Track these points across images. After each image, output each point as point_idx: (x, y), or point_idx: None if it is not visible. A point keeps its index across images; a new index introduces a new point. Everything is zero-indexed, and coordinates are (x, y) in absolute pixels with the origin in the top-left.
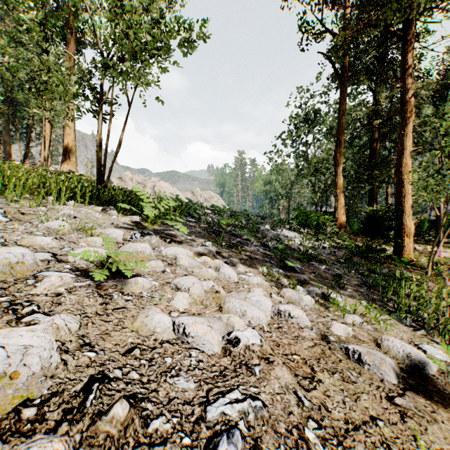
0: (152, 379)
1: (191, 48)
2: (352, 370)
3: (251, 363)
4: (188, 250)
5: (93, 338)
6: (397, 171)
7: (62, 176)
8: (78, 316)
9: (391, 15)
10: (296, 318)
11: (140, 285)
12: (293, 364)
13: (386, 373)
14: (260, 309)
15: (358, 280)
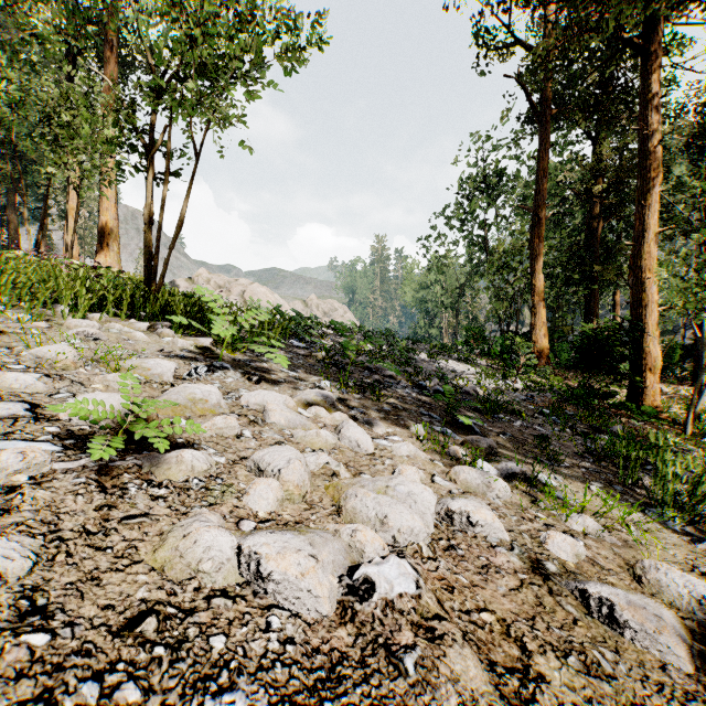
0: (170, 701)
1: (298, 60)
2: (601, 642)
3: (397, 641)
4: (286, 396)
5: (57, 593)
6: (634, 265)
7: (81, 271)
8: (39, 539)
9: (628, 9)
10: (481, 526)
11: (186, 466)
12: (483, 634)
13: (669, 648)
14: (414, 511)
15: (578, 446)
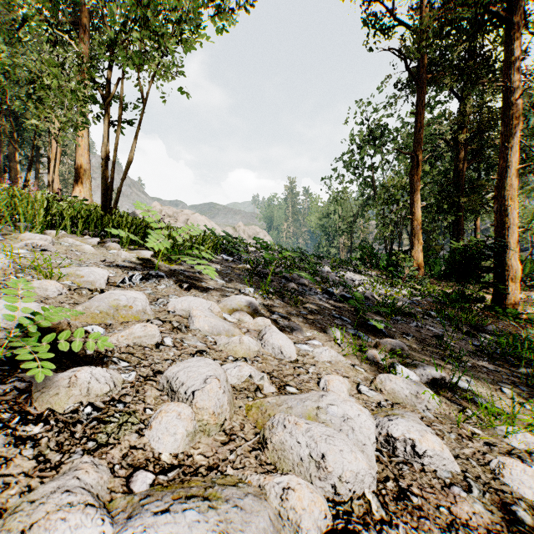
0: None
1: (227, 21)
2: None
3: None
4: (211, 302)
5: None
6: (498, 195)
7: (39, 193)
8: None
9: None
10: (429, 457)
11: (79, 390)
12: None
13: None
14: (353, 443)
15: (468, 344)
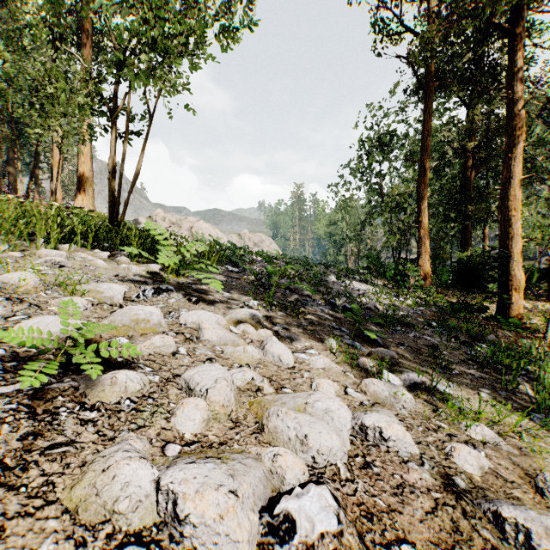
0: None
1: (232, 39)
2: None
3: None
4: (218, 316)
5: None
6: (502, 205)
7: (53, 210)
8: None
9: None
10: (393, 441)
11: (119, 387)
12: None
13: None
14: (331, 429)
15: (462, 354)
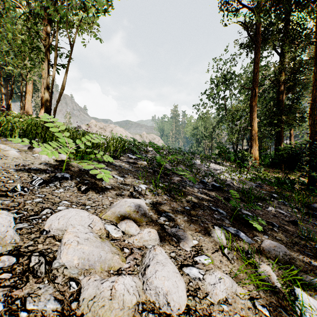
0: None
1: None
2: None
3: None
4: (93, 217)
5: None
6: (311, 113)
7: None
8: None
9: None
10: None
11: None
12: None
13: None
14: None
15: (315, 227)
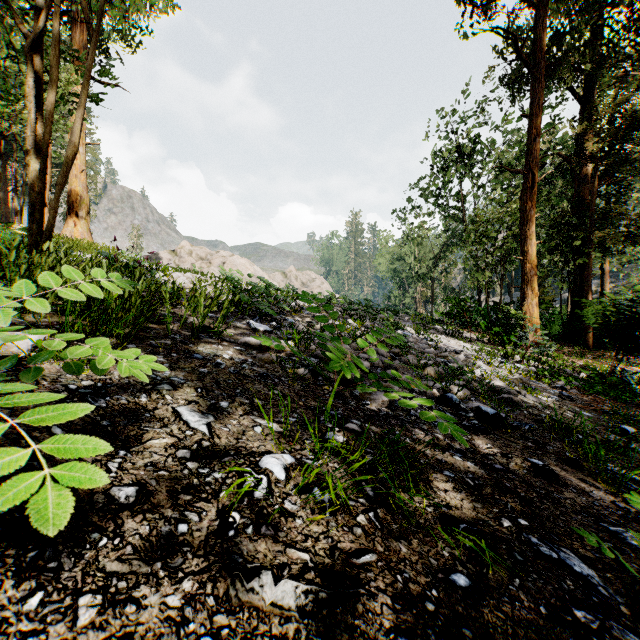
0: None
1: None
2: None
3: None
4: None
5: None
6: None
7: None
8: None
9: None
10: None
11: None
12: None
13: None
14: None
15: None
